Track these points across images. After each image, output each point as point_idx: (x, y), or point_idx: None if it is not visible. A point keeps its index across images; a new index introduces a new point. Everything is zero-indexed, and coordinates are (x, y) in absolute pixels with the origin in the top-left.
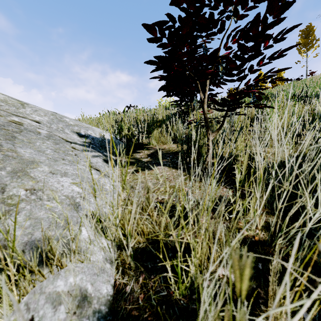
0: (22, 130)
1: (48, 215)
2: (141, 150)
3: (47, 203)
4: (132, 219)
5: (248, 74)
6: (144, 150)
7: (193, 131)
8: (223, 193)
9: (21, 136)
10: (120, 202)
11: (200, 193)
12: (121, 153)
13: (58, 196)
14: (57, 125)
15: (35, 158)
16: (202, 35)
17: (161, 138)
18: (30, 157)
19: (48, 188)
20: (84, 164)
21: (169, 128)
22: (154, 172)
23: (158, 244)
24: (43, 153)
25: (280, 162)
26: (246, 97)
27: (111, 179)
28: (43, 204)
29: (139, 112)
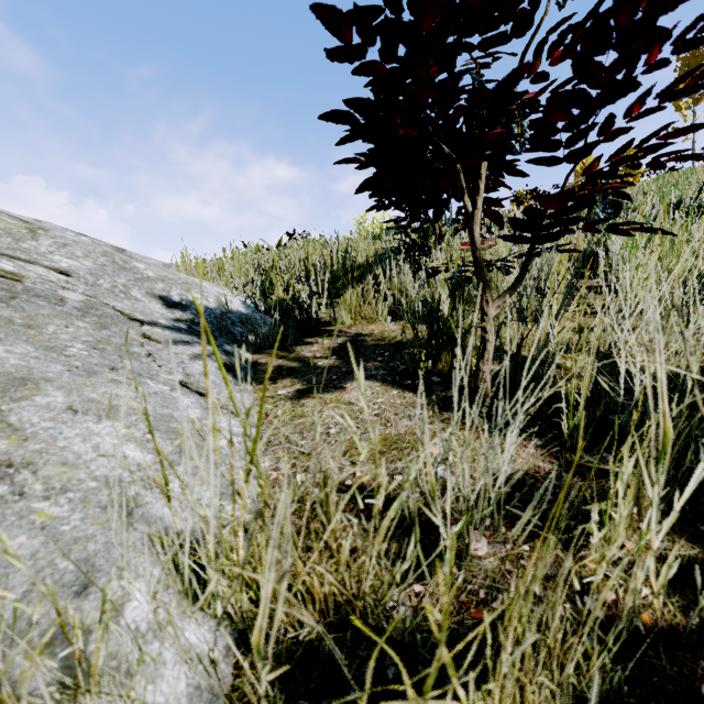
0: (16, 294)
1: (35, 549)
2: (314, 338)
3: (40, 508)
4: (263, 614)
5: (599, 142)
6: (322, 338)
7: (442, 291)
8: (528, 460)
9: (11, 309)
10: (242, 514)
11: (468, 459)
12: (239, 375)
13: (77, 482)
14: (114, 279)
15: (35, 368)
16: (472, 44)
17: (363, 309)
18: (20, 366)
19: (52, 459)
20: (168, 379)
21: (382, 285)
22: (345, 398)
23: (354, 631)
24: (61, 353)
25: (675, 375)
26: (594, 202)
27: (235, 417)
28: (28, 510)
29: (313, 246)
